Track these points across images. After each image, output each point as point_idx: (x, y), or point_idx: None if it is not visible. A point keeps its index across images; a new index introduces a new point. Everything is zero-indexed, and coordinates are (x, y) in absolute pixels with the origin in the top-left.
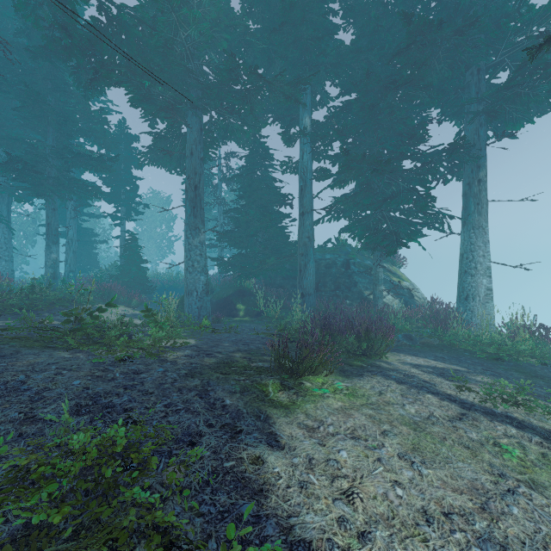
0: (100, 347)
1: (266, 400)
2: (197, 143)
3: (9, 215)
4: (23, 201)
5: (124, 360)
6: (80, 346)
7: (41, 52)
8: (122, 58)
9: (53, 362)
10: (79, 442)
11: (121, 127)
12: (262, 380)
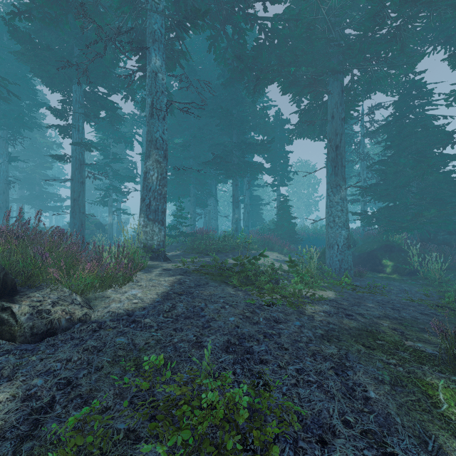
0: (254, 288)
1: (434, 414)
2: (338, 105)
3: (216, 192)
4: (221, 182)
5: (268, 305)
6: (242, 285)
7: (228, 82)
8: (275, 60)
9: (223, 296)
10: (207, 401)
11: (277, 116)
12: (424, 375)
